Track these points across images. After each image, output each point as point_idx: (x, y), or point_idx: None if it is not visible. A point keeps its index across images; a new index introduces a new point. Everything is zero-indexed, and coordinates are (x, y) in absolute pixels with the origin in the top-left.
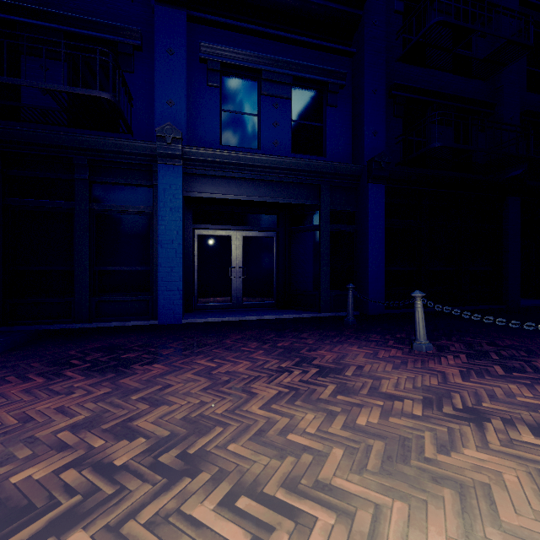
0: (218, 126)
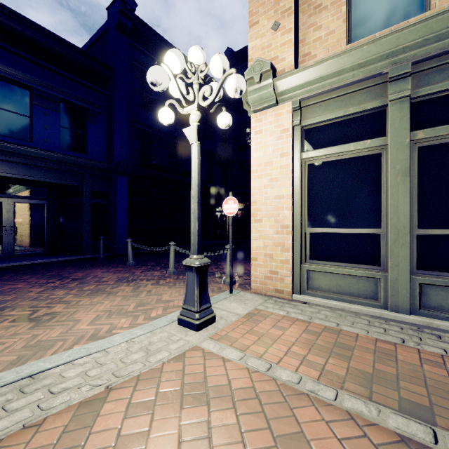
0: None
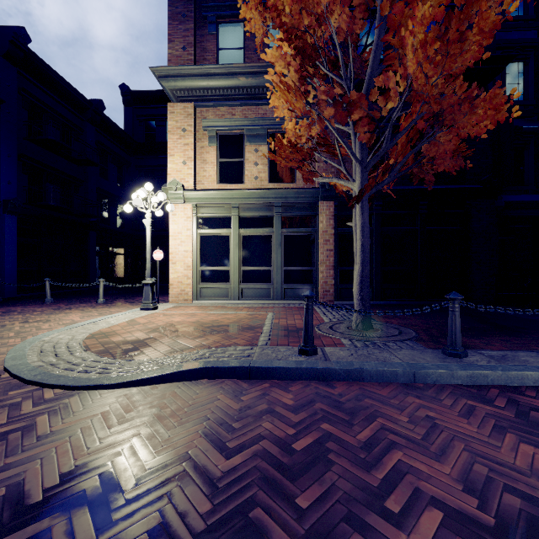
0: None
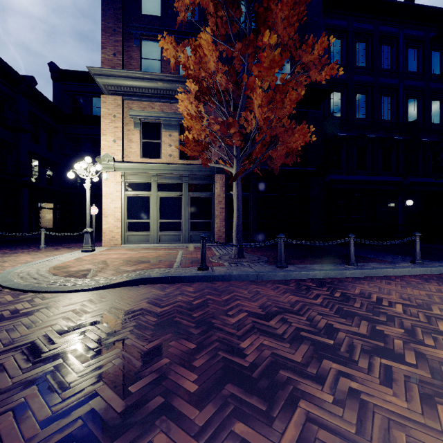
0: None
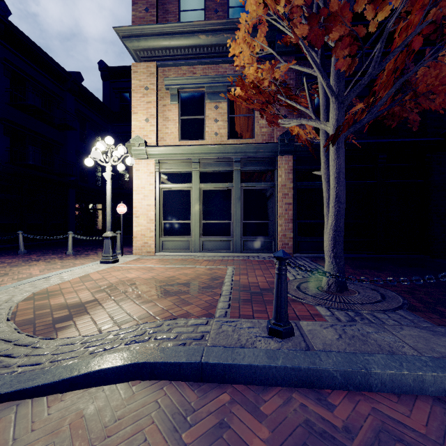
0: None
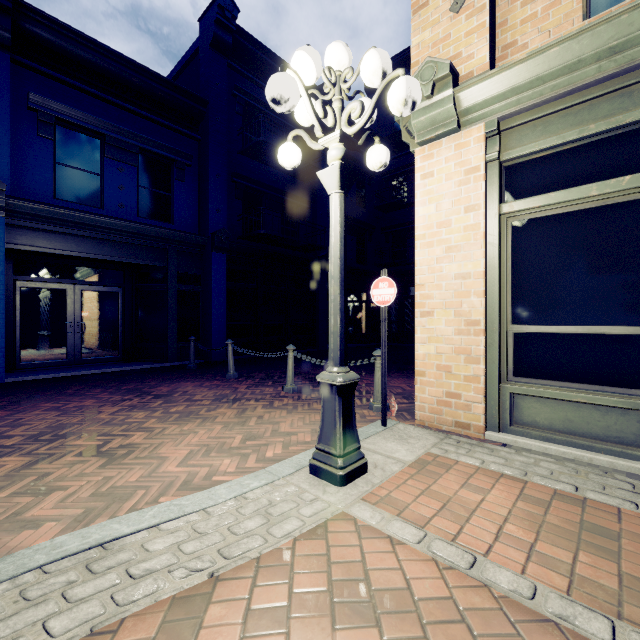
0: (52, 179)
